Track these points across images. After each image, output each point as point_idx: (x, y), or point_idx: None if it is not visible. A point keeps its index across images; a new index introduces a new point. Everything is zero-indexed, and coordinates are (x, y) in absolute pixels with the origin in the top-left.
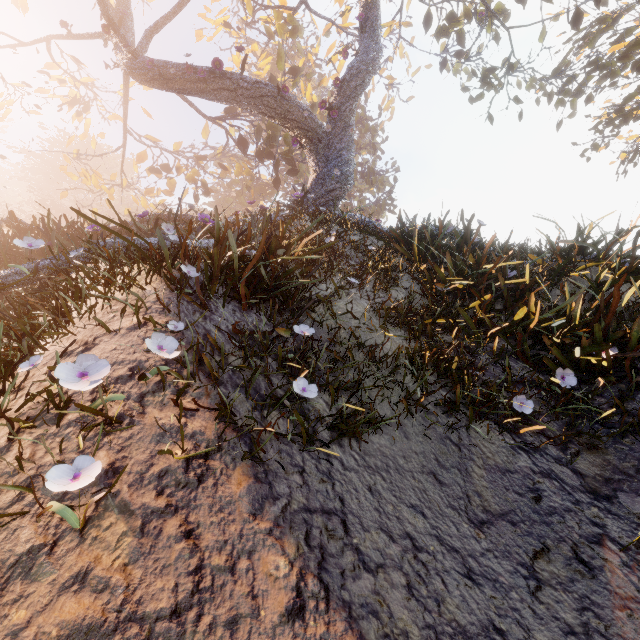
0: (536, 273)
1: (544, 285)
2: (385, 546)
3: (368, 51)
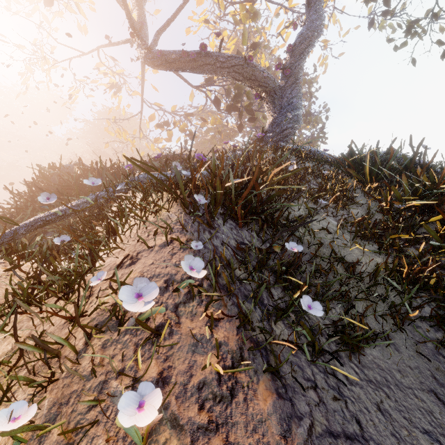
0: None
1: None
2: None
3: (314, 20)
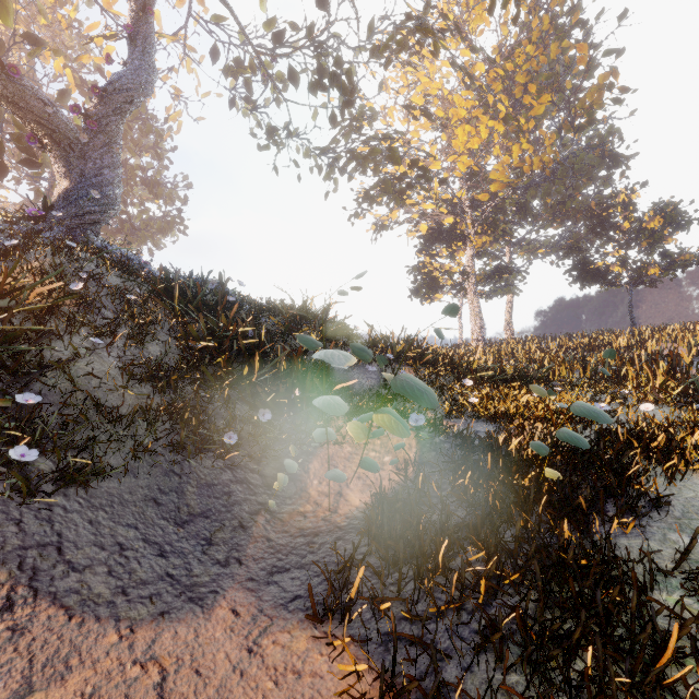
0: (274, 332)
1: (270, 346)
2: (96, 555)
3: (139, 70)
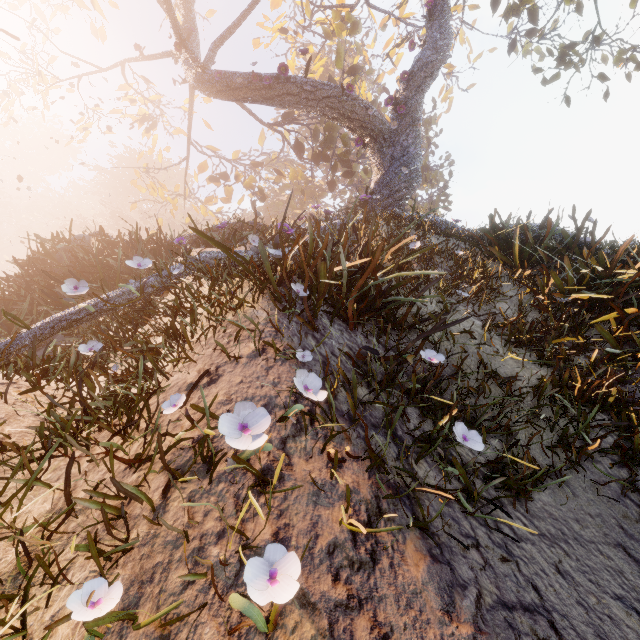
0: None
1: None
2: None
3: (438, 39)
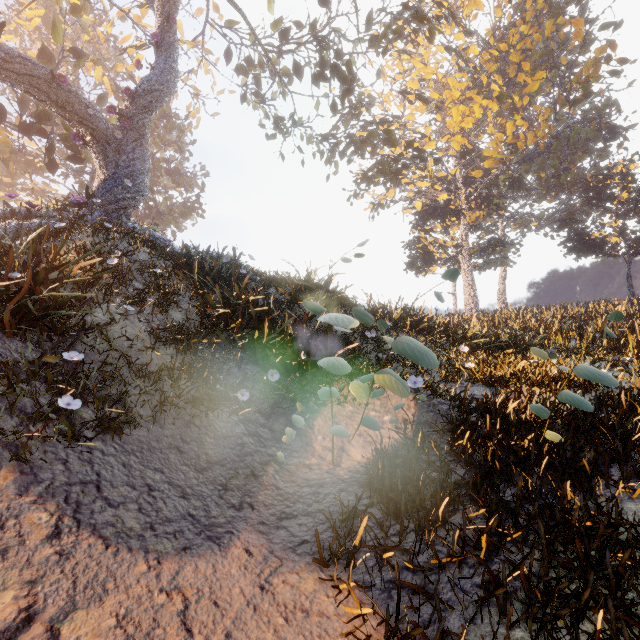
0: (281, 301)
1: (277, 313)
2: (128, 493)
3: (164, 72)
